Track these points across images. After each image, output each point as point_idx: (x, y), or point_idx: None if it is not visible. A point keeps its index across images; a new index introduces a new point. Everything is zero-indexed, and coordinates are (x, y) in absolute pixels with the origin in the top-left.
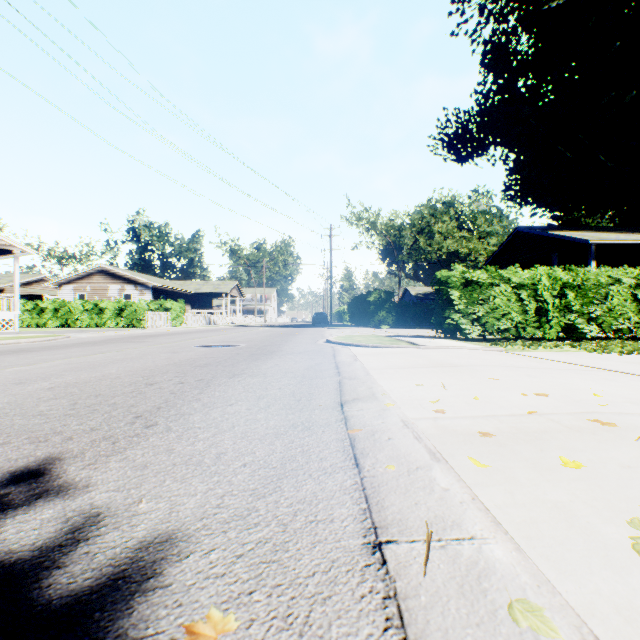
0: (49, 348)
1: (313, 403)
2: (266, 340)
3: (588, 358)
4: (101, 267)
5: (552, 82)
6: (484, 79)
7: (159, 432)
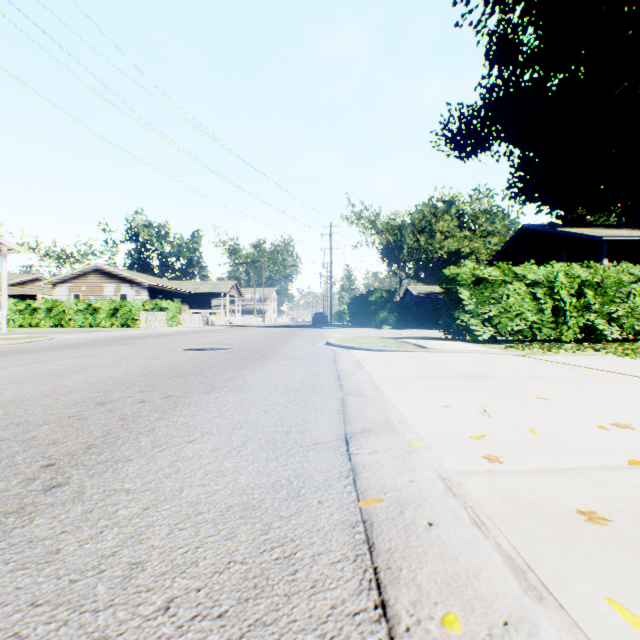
0: (21, 352)
1: (307, 438)
2: (262, 342)
3: (625, 364)
4: (96, 266)
5: (560, 74)
6: (489, 72)
7: (59, 502)
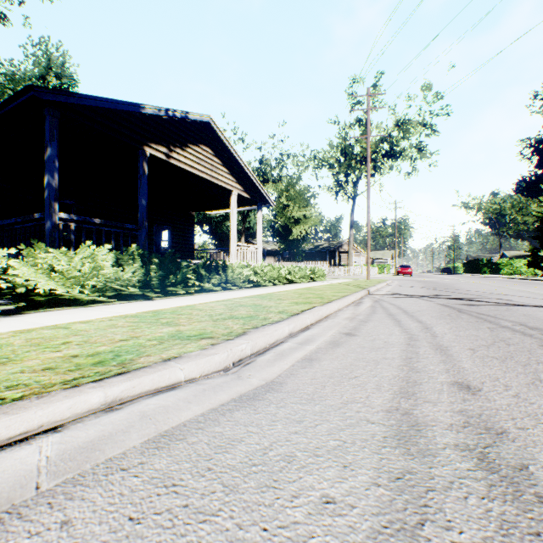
0: None
1: None
2: None
3: None
4: None
5: None
6: (538, 169)
7: None
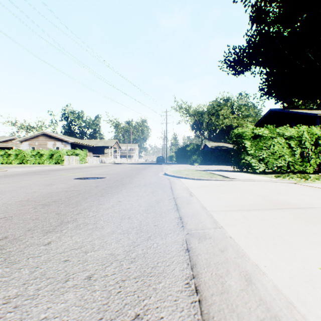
0: None
1: None
2: (126, 173)
3: None
4: (43, 132)
5: (290, 27)
6: (251, 27)
7: None
